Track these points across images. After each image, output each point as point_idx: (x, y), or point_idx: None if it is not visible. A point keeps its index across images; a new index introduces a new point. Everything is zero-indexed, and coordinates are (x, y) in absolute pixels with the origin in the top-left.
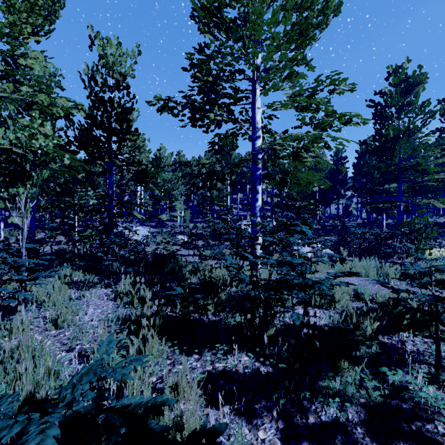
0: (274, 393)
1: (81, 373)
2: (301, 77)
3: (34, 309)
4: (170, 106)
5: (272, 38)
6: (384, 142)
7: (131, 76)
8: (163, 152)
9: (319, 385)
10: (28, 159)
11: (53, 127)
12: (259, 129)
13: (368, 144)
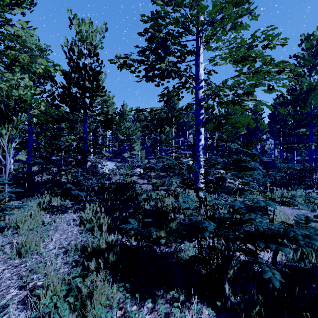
0: None
1: None
2: (243, 28)
3: (10, 234)
4: (128, 64)
5: None
6: (298, 95)
7: (100, 47)
8: (125, 107)
9: None
10: (10, 106)
11: (44, 88)
12: (202, 81)
13: (284, 97)
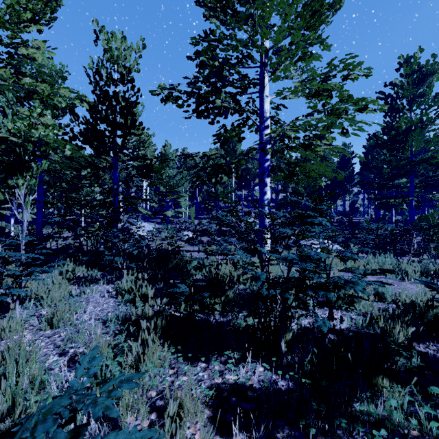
0: (300, 419)
1: (37, 416)
2: (314, 58)
3: (32, 306)
4: (174, 96)
5: (283, 18)
6: (395, 135)
7: (136, 70)
8: (168, 149)
9: (355, 409)
10: (28, 149)
11: (60, 123)
12: (268, 119)
13: (378, 137)
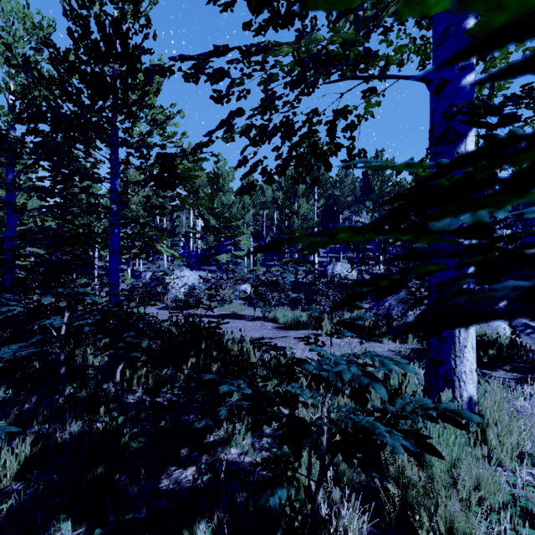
0: None
1: None
2: None
3: None
4: None
5: None
6: None
7: (151, 0)
8: (223, 166)
9: None
10: None
11: None
12: None
13: None
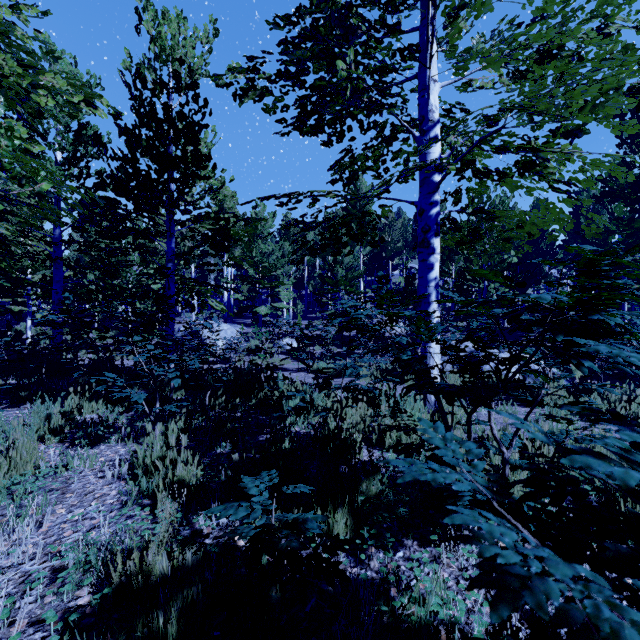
0: None
1: None
2: None
3: None
4: (257, 87)
5: None
6: None
7: (204, 74)
8: (261, 211)
9: None
10: None
11: (87, 167)
12: (436, 123)
13: (608, 181)
